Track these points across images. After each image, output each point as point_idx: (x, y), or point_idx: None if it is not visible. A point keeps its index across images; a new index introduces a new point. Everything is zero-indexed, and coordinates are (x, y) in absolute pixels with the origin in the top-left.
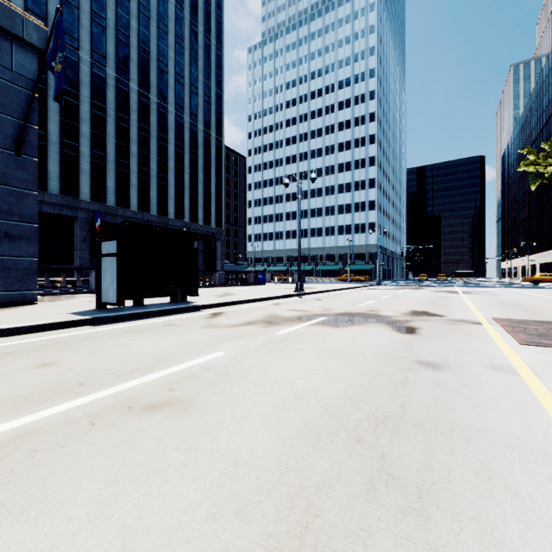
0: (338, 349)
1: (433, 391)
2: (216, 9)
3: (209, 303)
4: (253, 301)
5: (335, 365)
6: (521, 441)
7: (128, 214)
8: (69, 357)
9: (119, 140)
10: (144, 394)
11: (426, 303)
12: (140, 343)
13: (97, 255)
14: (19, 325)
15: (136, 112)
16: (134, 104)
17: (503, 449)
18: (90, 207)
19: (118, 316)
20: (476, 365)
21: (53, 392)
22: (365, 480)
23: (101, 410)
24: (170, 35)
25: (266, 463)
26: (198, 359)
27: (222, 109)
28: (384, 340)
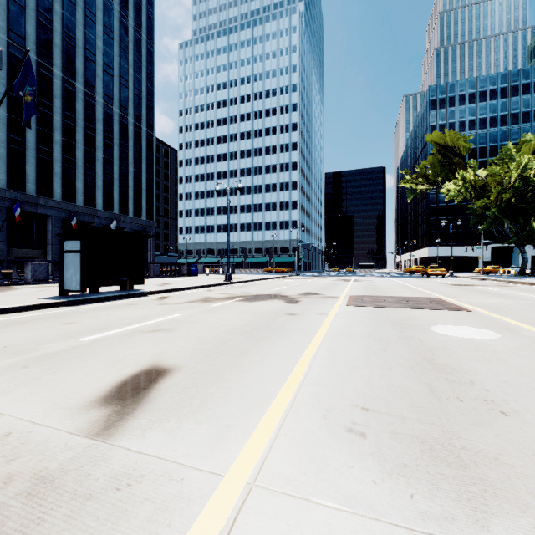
0: (247, 311)
1: (284, 321)
2: (148, 5)
3: (154, 290)
4: (190, 288)
5: (243, 316)
6: (304, 329)
7: (50, 203)
8: (79, 320)
9: (40, 126)
10: (145, 328)
11: (320, 287)
12: (120, 313)
13: (60, 252)
14: (16, 305)
15: (60, 99)
16: (58, 91)
17: (295, 331)
18: (6, 195)
19: (86, 299)
20: (313, 313)
21: (94, 330)
22: (244, 338)
23: (129, 333)
24: (98, 25)
25: (210, 338)
26: (165, 317)
27: (154, 104)
28: (276, 306)
